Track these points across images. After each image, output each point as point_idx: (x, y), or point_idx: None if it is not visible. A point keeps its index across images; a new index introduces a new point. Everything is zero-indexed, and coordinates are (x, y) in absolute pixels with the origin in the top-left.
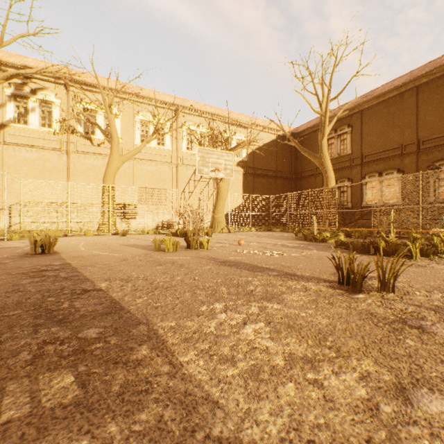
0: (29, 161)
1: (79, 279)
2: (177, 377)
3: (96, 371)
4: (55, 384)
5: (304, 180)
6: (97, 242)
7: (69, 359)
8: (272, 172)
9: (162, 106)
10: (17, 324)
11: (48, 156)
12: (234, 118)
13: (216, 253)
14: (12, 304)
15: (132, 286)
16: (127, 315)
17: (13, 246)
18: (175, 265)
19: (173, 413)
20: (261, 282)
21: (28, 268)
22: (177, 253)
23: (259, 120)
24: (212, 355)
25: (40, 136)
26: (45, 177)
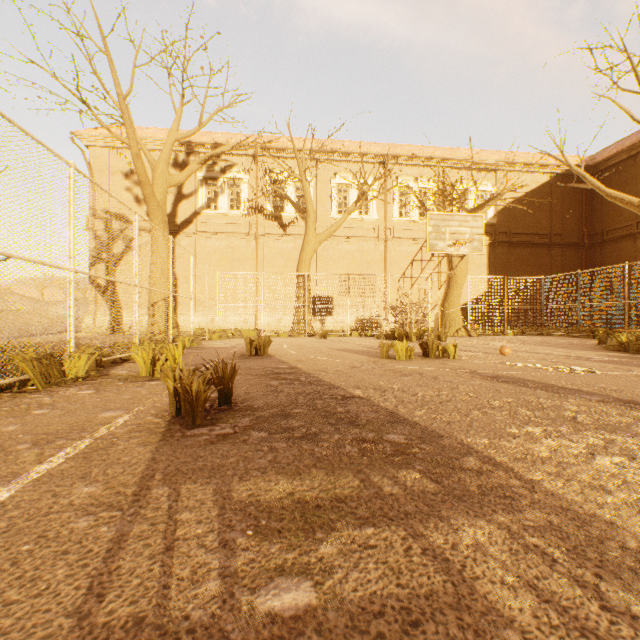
0: (218, 250)
1: (325, 385)
2: (537, 492)
3: (435, 471)
4: (404, 475)
5: (609, 245)
6: (300, 345)
7: (397, 457)
8: (543, 237)
9: (365, 160)
10: (313, 421)
11: (236, 243)
12: (474, 158)
13: (473, 365)
14: (287, 403)
15: (395, 397)
16: (417, 426)
17: (220, 346)
18: (425, 377)
19: (560, 521)
20: (581, 408)
21: (260, 369)
22: (415, 362)
23: (517, 154)
24: (568, 480)
25: (229, 221)
26: (233, 268)
